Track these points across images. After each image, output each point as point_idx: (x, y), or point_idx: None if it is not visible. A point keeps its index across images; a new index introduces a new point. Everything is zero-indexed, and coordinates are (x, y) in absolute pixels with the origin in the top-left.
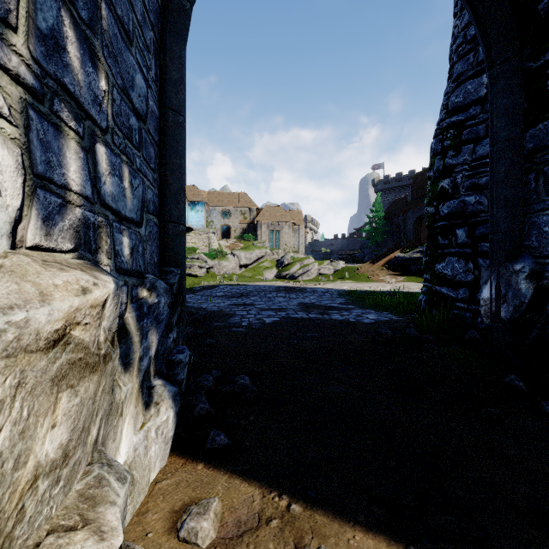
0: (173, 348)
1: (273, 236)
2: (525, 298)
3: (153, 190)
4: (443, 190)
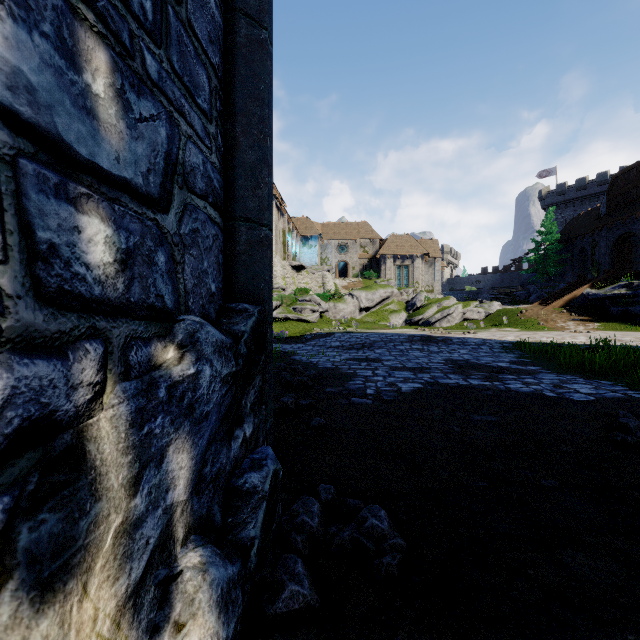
0: (244, 456)
1: (400, 272)
2: None
3: (204, 153)
4: None
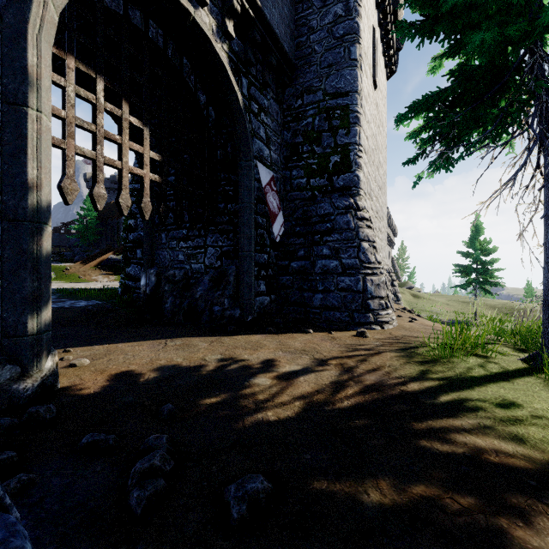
0: None
1: None
2: (154, 284)
3: None
4: (130, 225)
